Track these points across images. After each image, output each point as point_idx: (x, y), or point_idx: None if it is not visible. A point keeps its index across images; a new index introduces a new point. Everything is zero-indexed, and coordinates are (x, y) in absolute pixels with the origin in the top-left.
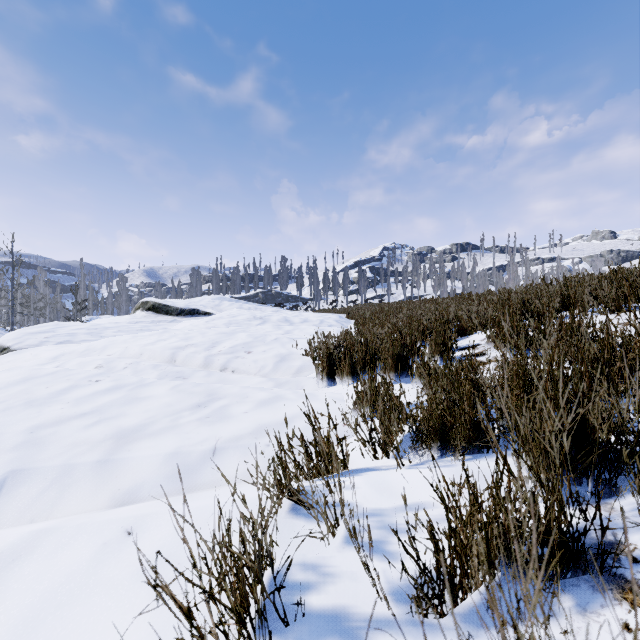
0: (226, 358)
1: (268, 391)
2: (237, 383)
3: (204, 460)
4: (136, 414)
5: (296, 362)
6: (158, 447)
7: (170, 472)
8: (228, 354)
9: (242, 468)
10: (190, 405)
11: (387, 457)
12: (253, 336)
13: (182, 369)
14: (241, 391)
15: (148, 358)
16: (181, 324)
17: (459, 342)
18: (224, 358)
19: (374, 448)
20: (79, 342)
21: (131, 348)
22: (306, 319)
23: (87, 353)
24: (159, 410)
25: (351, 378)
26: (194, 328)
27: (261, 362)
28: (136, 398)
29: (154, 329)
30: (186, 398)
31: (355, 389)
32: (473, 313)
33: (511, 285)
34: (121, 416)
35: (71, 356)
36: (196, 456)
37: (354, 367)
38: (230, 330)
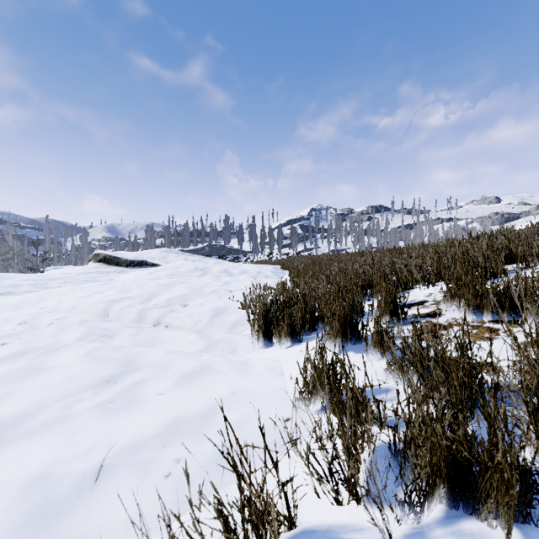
0: (160, 312)
1: (195, 358)
2: (166, 343)
3: (80, 491)
4: (25, 394)
5: (232, 316)
6: (22, 462)
7: (22, 517)
8: (163, 308)
9: (134, 507)
10: (97, 380)
11: (356, 502)
12: (191, 288)
13: (110, 325)
14: (164, 358)
15: (80, 312)
16: (126, 275)
17: (401, 297)
18: (158, 312)
19: (336, 488)
20: (21, 293)
21: (65, 301)
22: (244, 270)
23: (20, 306)
24: (57, 388)
25: (290, 339)
26: (137, 279)
27: (196, 316)
28: (38, 368)
29: (100, 280)
30: (97, 368)
31: (295, 356)
32: (412, 267)
33: (418, 240)
34: (5, 398)
35: (2, 309)
36: (70, 483)
37: (293, 327)
38: (171, 281)
